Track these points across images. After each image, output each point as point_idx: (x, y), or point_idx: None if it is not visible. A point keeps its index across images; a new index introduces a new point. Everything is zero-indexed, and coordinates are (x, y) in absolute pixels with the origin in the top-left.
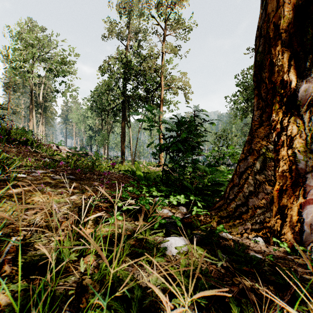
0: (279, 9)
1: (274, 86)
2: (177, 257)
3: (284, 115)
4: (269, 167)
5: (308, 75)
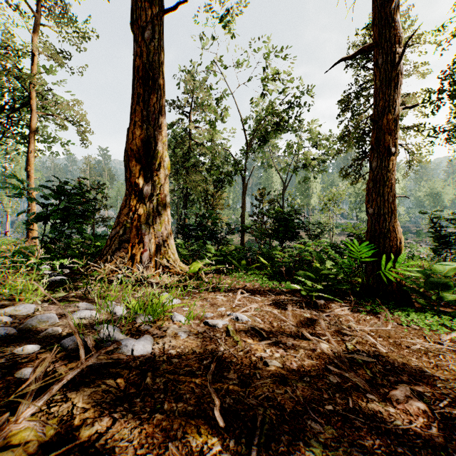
0: (133, 140)
1: (131, 184)
2: (59, 283)
3: (137, 202)
4: (127, 233)
5: (149, 182)
